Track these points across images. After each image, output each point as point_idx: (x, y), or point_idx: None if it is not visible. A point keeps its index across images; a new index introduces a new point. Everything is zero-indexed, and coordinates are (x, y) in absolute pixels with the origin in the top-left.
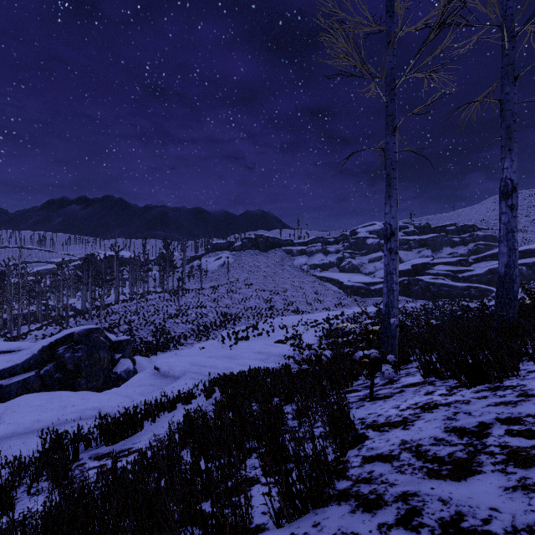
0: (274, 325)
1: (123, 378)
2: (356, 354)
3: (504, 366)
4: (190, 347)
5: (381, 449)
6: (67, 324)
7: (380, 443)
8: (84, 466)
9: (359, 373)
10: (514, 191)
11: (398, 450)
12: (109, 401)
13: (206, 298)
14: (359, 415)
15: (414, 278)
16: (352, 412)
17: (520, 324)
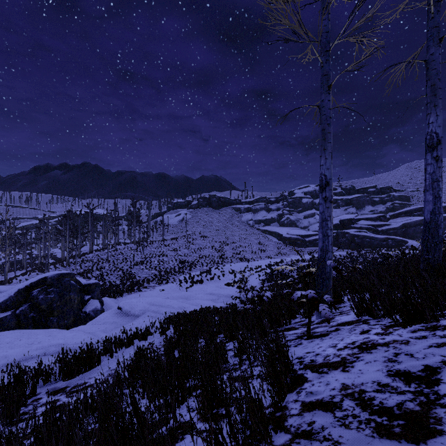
0: (224, 271)
1: (91, 316)
2: (294, 294)
3: (439, 305)
4: (152, 289)
5: (321, 394)
6: (47, 270)
7: (320, 387)
8: (38, 402)
9: (297, 312)
10: (439, 144)
11: (339, 397)
12: (73, 338)
13: (167, 248)
14: (297, 353)
15: (341, 231)
16: (290, 350)
17: (443, 267)
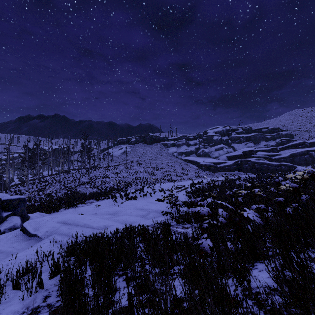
0: (155, 189)
1: None
2: None
3: None
4: (89, 205)
5: None
6: (8, 189)
7: None
8: None
9: None
10: None
11: None
12: None
13: (110, 171)
14: None
15: (244, 159)
16: None
17: None
